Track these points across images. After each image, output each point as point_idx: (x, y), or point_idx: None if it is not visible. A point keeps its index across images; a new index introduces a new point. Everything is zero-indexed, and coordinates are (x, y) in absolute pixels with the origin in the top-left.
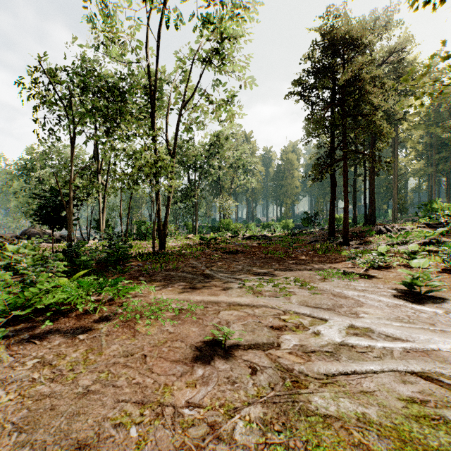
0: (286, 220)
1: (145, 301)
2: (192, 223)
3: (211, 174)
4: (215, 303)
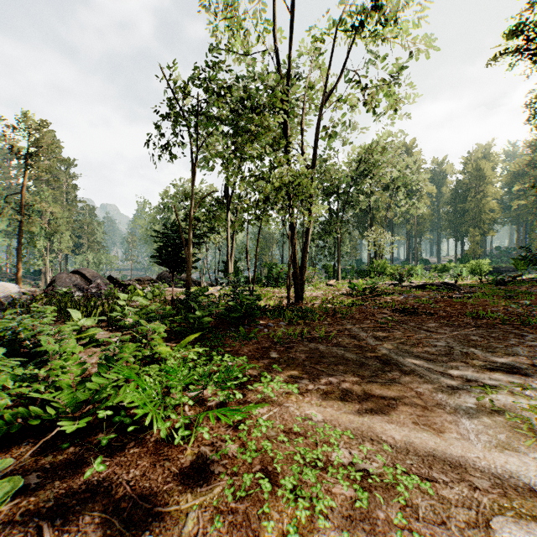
0: (477, 260)
1: (281, 422)
2: (333, 266)
3: (358, 201)
4: (452, 466)
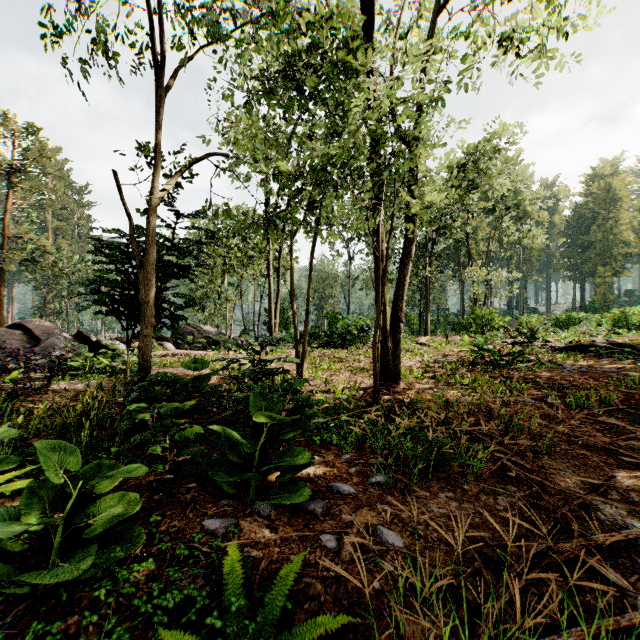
0: (622, 308)
1: None
2: (419, 316)
3: (452, 227)
4: None
